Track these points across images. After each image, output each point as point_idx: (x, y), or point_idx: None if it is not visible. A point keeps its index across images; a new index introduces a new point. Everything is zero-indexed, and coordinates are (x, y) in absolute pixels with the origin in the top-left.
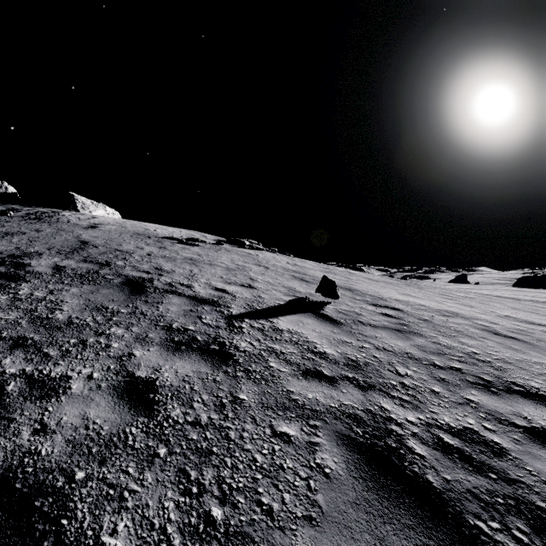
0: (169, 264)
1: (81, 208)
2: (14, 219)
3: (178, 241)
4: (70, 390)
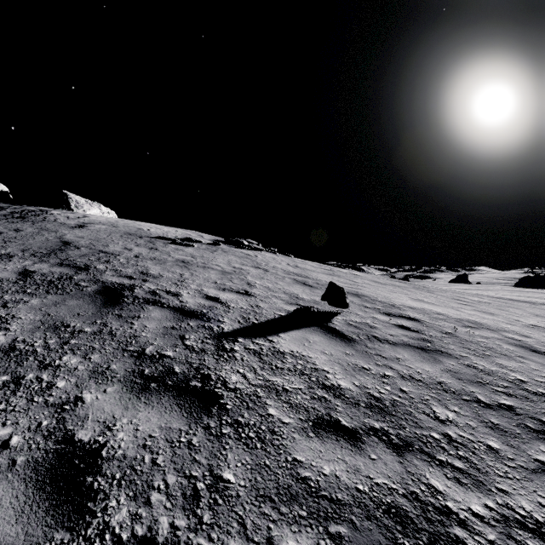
0: (157, 268)
1: (75, 207)
2: None
3: (172, 242)
4: None
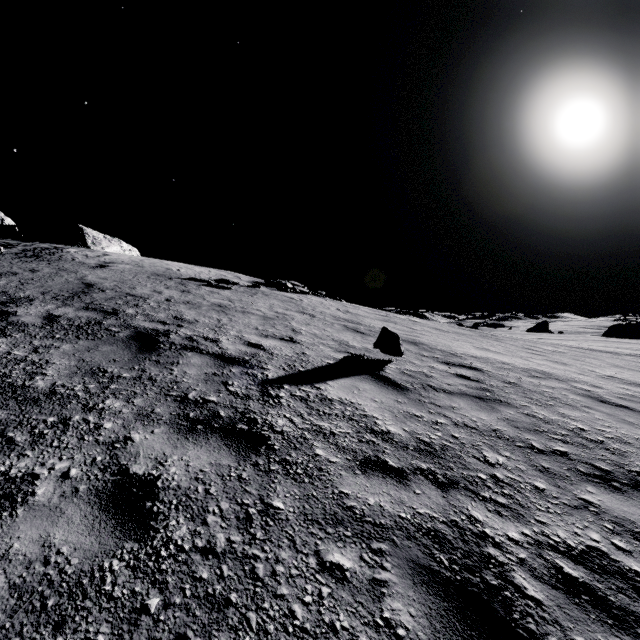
0: (192, 312)
1: (92, 244)
2: (5, 257)
3: (206, 284)
4: (33, 497)
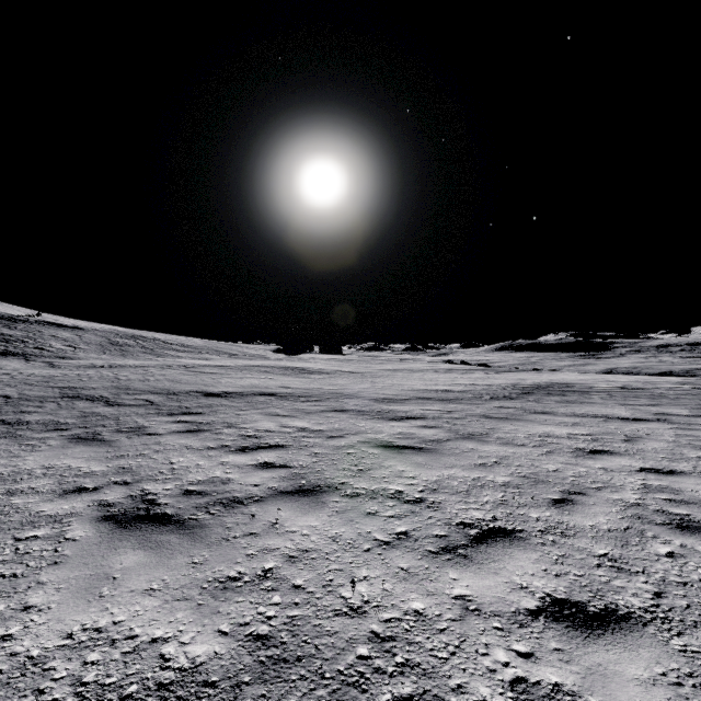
0: None
1: None
2: None
3: None
4: None
